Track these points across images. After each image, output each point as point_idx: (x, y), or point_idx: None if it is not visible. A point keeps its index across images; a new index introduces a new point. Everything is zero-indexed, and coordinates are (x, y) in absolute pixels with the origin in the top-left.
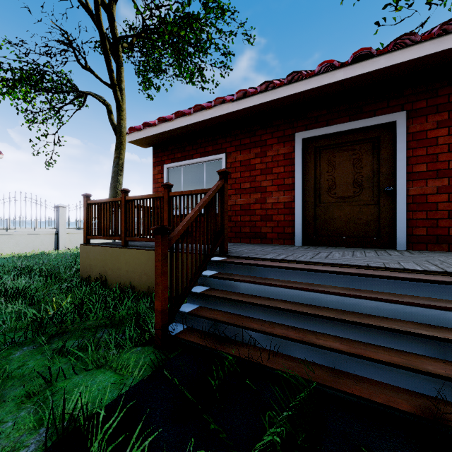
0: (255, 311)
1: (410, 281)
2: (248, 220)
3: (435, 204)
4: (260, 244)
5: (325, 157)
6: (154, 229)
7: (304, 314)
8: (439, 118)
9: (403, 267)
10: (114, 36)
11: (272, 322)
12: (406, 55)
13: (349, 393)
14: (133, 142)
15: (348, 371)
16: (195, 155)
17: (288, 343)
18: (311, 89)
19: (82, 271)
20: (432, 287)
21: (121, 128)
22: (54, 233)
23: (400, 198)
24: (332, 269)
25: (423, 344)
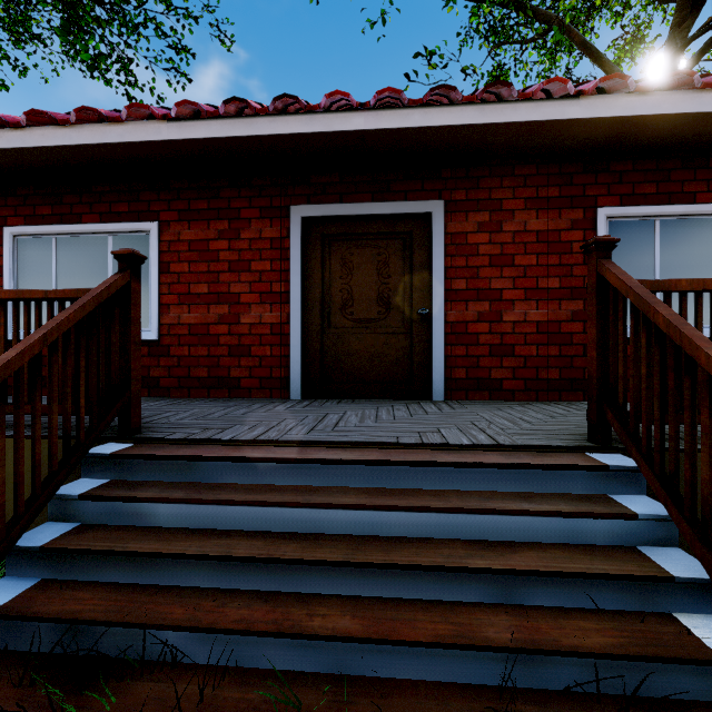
0: (184, 570)
1: (457, 467)
2: (204, 355)
3: (476, 336)
4: (227, 400)
5: (337, 254)
6: None
7: (288, 563)
8: (480, 218)
9: (446, 440)
10: None
11: (223, 590)
12: (445, 117)
13: None
14: None
15: (366, 673)
16: (89, 217)
17: (251, 642)
18: (314, 133)
19: None
20: (485, 474)
21: None
22: None
23: (437, 325)
24: (342, 455)
25: (479, 584)
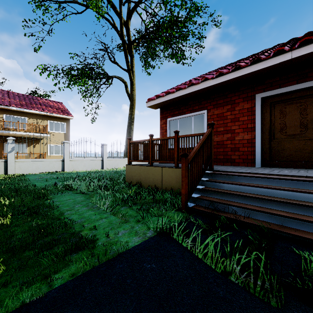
0: (234, 198)
1: None
2: (222, 151)
3: None
4: (230, 166)
5: (278, 109)
6: (181, 155)
7: (264, 199)
8: None
9: None
10: (129, 40)
11: (245, 203)
12: None
13: (290, 233)
14: (150, 106)
15: (290, 226)
16: (187, 112)
17: (255, 212)
18: (267, 67)
19: (127, 179)
20: None
21: (133, 95)
22: (101, 160)
23: None
24: (282, 177)
25: None
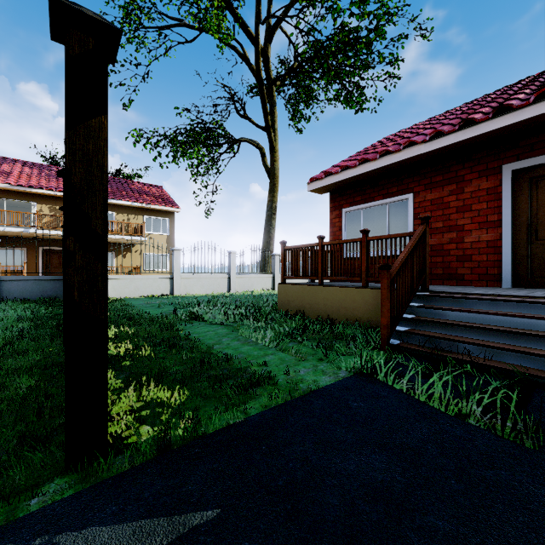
0: (466, 332)
1: None
2: (440, 261)
3: None
4: (456, 286)
5: (544, 189)
6: (380, 266)
7: (517, 333)
8: None
9: None
10: (269, 77)
11: (484, 340)
12: None
13: None
14: (313, 190)
15: None
16: (377, 197)
17: (501, 352)
18: (524, 120)
19: (280, 306)
20: None
21: (275, 170)
22: (227, 277)
23: None
24: None
25: None
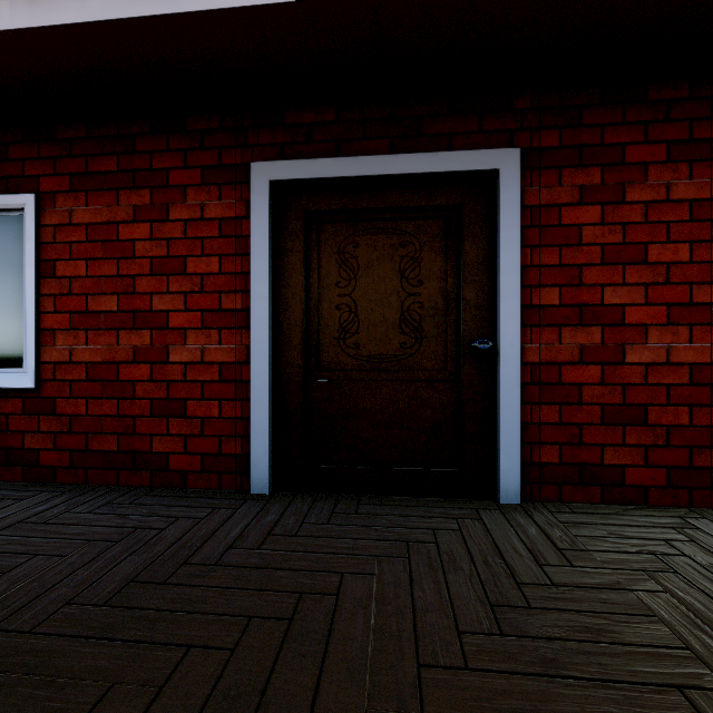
0: None
1: None
2: (111, 414)
3: (577, 388)
4: (139, 498)
5: (332, 244)
6: None
7: None
8: (585, 179)
9: None
10: None
11: None
12: None
13: None
14: None
15: None
16: None
17: None
18: (282, 6)
19: None
20: None
21: None
22: None
23: (506, 369)
24: None
25: None
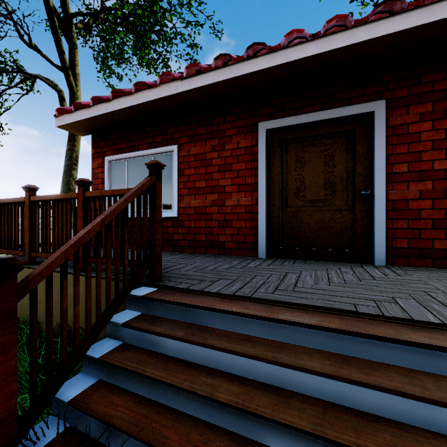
0: (181, 399)
1: (430, 349)
2: (203, 226)
3: (417, 211)
4: (217, 256)
5: (292, 153)
6: None
7: (260, 418)
8: (422, 109)
9: (408, 315)
10: (66, 13)
11: (208, 424)
12: (390, 26)
13: None
14: (64, 127)
15: None
16: (142, 146)
17: None
18: (276, 66)
19: None
20: None
21: None
22: None
23: (378, 203)
24: (305, 319)
25: None
